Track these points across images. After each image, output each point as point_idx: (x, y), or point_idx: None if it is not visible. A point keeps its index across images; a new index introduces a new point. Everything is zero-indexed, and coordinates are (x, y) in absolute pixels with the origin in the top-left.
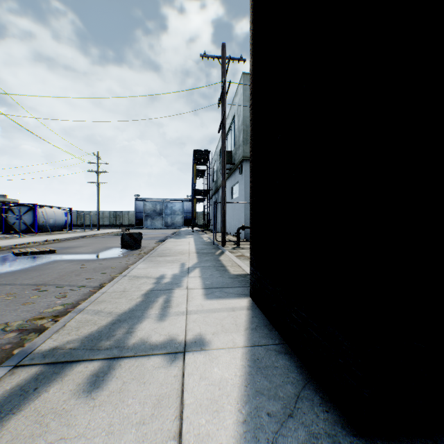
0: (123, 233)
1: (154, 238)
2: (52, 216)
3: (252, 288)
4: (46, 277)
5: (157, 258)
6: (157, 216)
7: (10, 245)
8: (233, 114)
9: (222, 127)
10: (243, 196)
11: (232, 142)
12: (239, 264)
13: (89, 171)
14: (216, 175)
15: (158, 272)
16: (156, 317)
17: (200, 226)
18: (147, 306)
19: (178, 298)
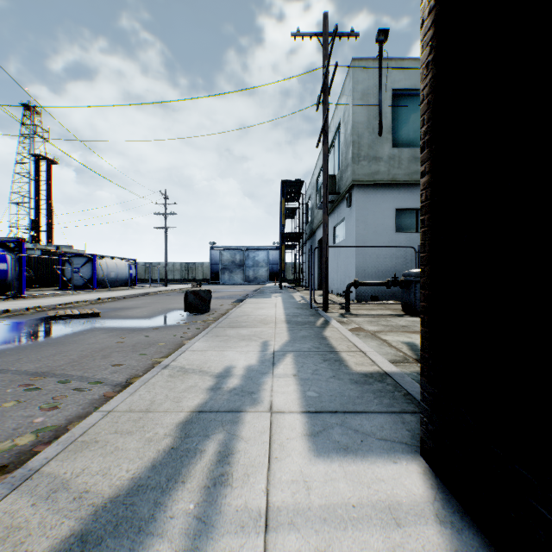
0: (186, 290)
1: (230, 297)
2: (113, 268)
3: (431, 440)
4: (59, 359)
5: (227, 330)
6: (236, 269)
7: (53, 305)
8: (337, 124)
9: (323, 137)
10: (353, 238)
11: (334, 164)
12: (361, 348)
13: (155, 213)
14: (311, 213)
15: (222, 360)
16: (183, 533)
17: (290, 281)
18: (175, 471)
19: (250, 445)
